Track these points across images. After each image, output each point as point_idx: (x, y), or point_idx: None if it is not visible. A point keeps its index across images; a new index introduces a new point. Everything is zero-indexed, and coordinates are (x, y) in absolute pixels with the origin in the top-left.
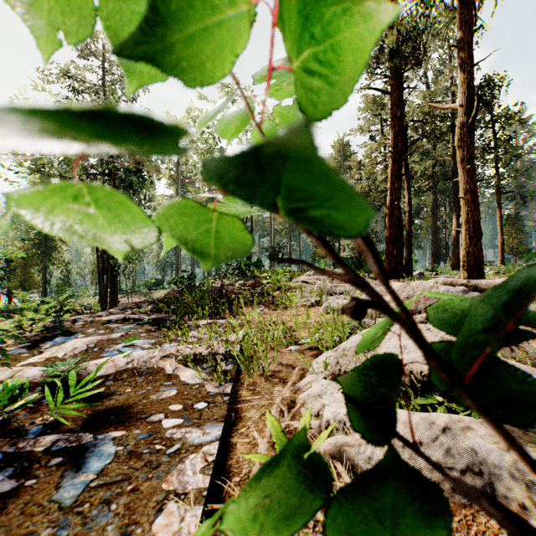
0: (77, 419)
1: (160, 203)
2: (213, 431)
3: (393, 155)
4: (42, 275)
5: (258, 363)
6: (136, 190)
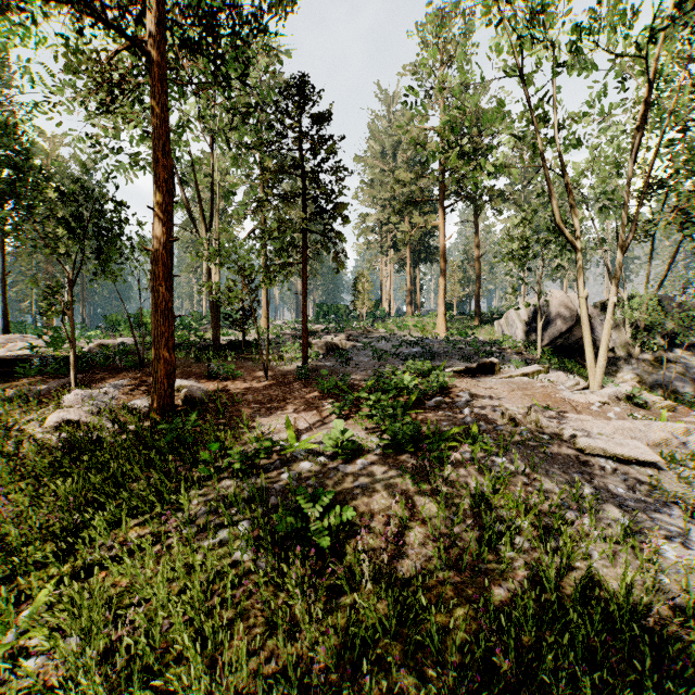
0: None
1: None
2: None
3: None
4: None
5: None
6: None
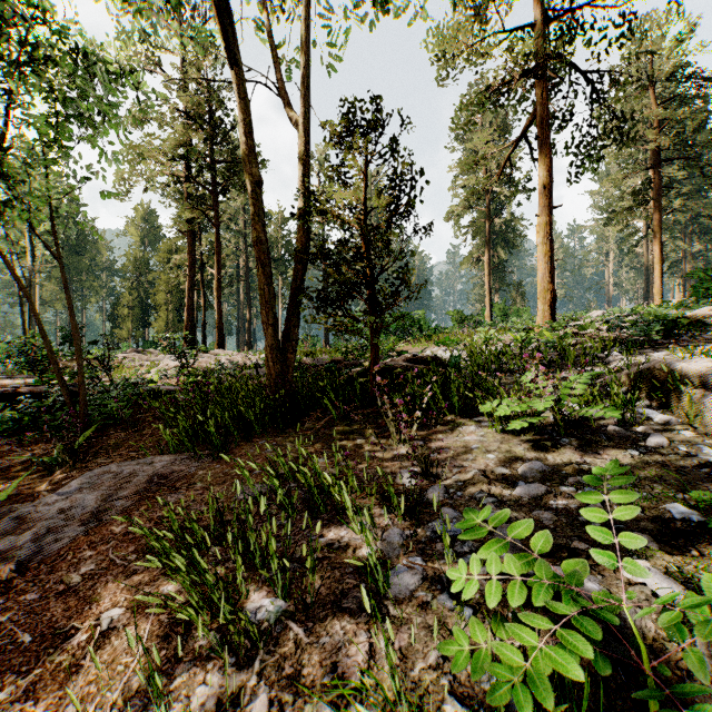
0: None
1: None
2: None
3: (189, 276)
4: None
5: None
6: None
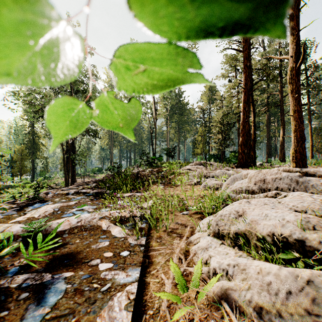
0: (42, 262)
1: None
2: (134, 274)
3: (244, 90)
4: (31, 165)
5: (162, 223)
6: None
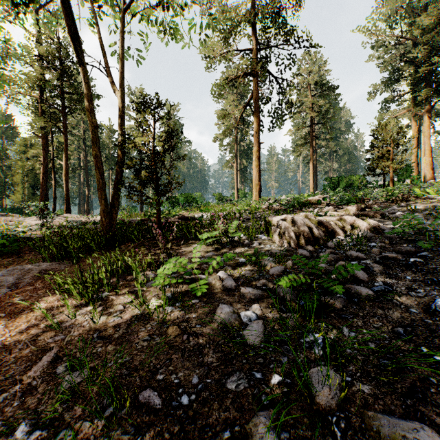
0: None
1: None
2: None
3: (44, 165)
4: None
5: None
6: None
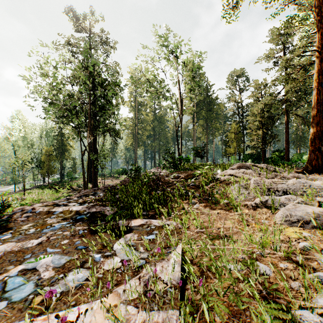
0: None
1: (123, 121)
2: None
3: (319, 55)
4: (60, 165)
5: None
6: (105, 111)
